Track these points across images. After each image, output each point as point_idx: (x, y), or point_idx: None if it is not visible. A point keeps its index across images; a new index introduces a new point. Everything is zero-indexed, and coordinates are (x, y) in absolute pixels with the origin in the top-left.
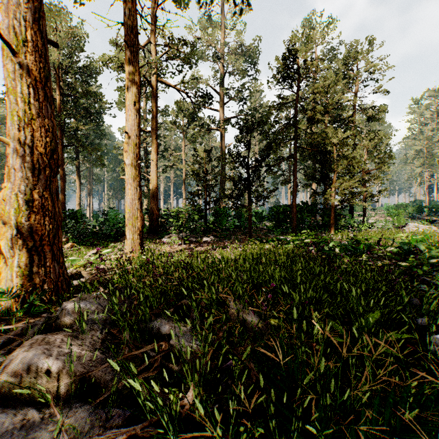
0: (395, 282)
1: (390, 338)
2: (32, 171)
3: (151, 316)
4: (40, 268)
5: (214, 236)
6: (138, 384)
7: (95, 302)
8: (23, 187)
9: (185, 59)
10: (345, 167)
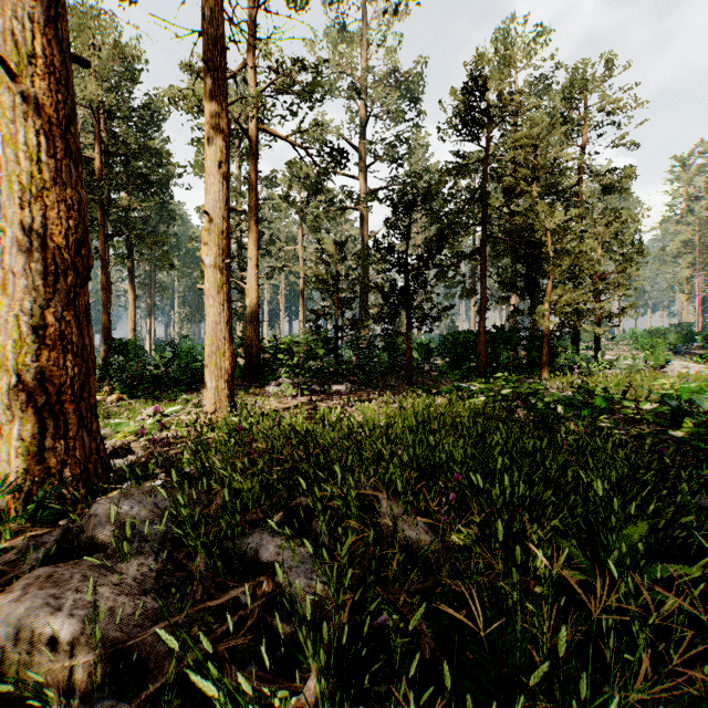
0: (669, 468)
1: (683, 584)
2: (44, 277)
3: (245, 526)
4: (58, 441)
5: (350, 383)
6: (214, 672)
7: (147, 502)
8: (29, 304)
9: (303, 93)
10: (567, 269)
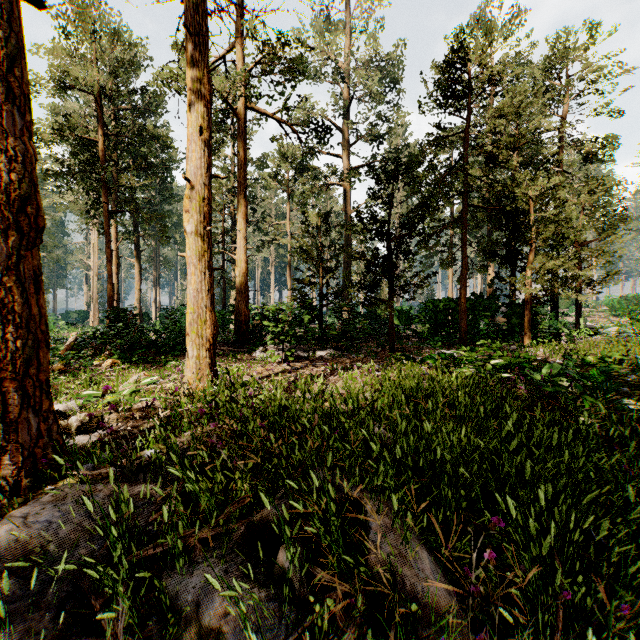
0: None
1: None
2: None
3: (196, 546)
4: None
5: (334, 349)
6: None
7: (76, 512)
8: None
9: (289, 72)
10: (551, 236)
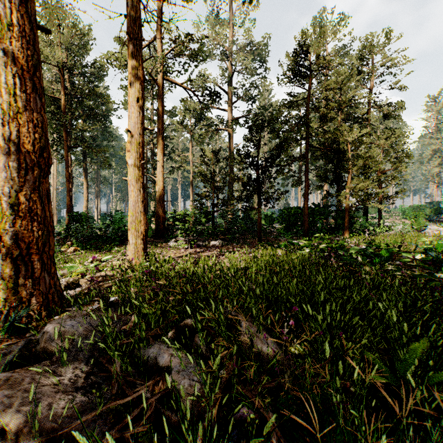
0: (440, 301)
1: None
2: (18, 171)
3: (149, 339)
4: (28, 280)
5: (222, 240)
6: None
7: (84, 322)
8: (7, 189)
9: (192, 56)
10: (361, 167)
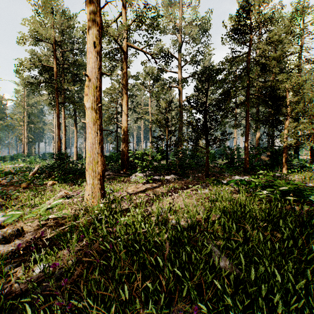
0: None
1: None
2: None
3: None
4: None
5: (174, 174)
6: None
7: None
8: None
9: (150, 25)
10: (301, 110)
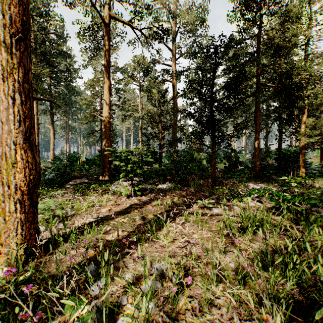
0: None
1: None
2: None
3: None
4: None
5: (170, 181)
6: None
7: None
8: None
9: None
10: None
